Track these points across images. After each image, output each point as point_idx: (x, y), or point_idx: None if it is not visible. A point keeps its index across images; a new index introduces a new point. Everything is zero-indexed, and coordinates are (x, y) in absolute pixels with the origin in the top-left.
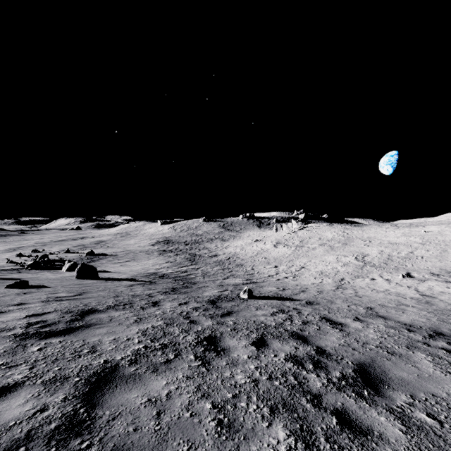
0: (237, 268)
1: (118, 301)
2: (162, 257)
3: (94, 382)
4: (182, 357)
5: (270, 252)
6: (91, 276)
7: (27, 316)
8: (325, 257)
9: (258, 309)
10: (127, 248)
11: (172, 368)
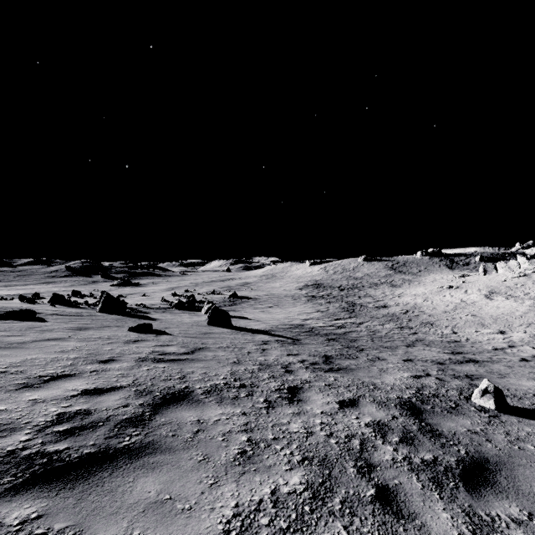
0: (425, 328)
1: (234, 375)
2: (310, 304)
3: None
4: None
5: (480, 306)
6: (223, 323)
7: (80, 393)
8: None
9: None
10: (271, 291)
11: None
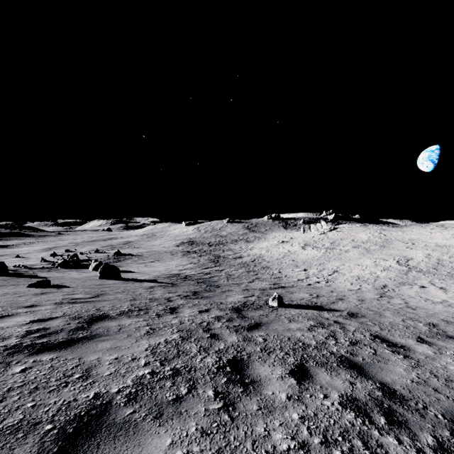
0: (263, 270)
1: (134, 305)
2: (186, 258)
3: (70, 435)
4: (197, 393)
5: (298, 254)
6: (114, 276)
7: (30, 322)
8: (361, 260)
9: (291, 321)
10: (152, 248)
11: (182, 412)
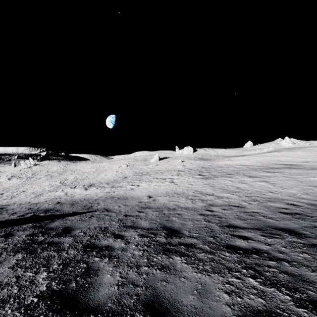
0: None
1: None
2: None
3: None
4: None
5: (2, 184)
6: None
7: None
8: (44, 183)
9: None
10: None
11: None
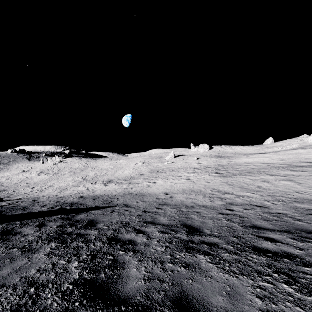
0: (0, 192)
1: None
2: None
3: None
4: None
5: (33, 179)
6: None
7: None
8: (67, 179)
9: (3, 203)
10: None
11: None
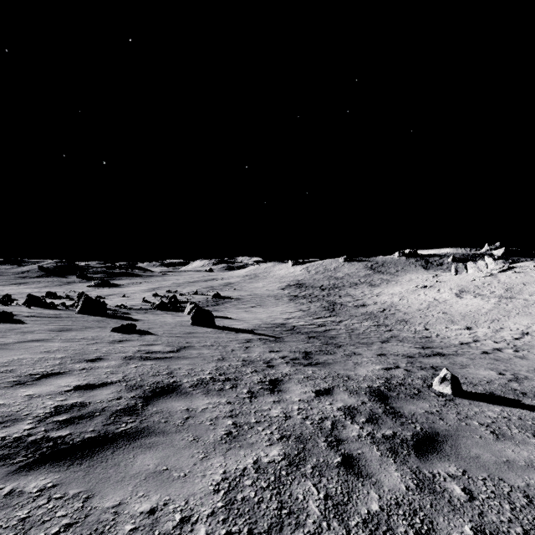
0: (400, 325)
1: (219, 370)
2: (293, 304)
3: None
4: None
5: (450, 304)
6: (207, 323)
7: (73, 388)
8: None
9: (499, 437)
10: (254, 291)
11: None
